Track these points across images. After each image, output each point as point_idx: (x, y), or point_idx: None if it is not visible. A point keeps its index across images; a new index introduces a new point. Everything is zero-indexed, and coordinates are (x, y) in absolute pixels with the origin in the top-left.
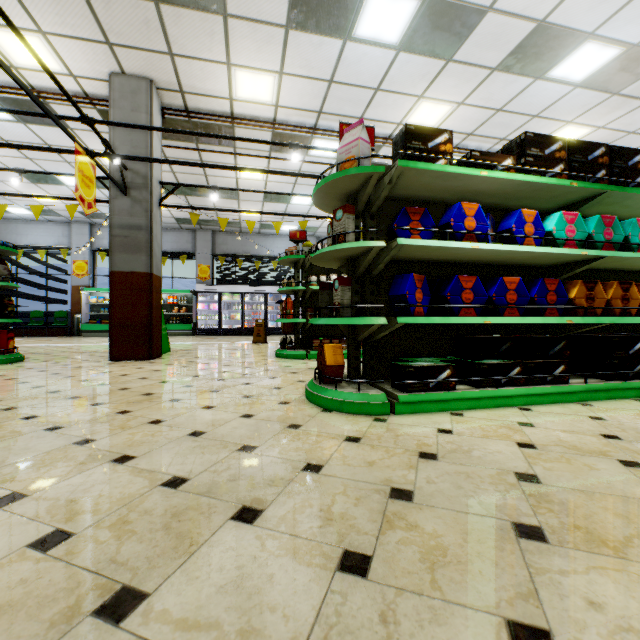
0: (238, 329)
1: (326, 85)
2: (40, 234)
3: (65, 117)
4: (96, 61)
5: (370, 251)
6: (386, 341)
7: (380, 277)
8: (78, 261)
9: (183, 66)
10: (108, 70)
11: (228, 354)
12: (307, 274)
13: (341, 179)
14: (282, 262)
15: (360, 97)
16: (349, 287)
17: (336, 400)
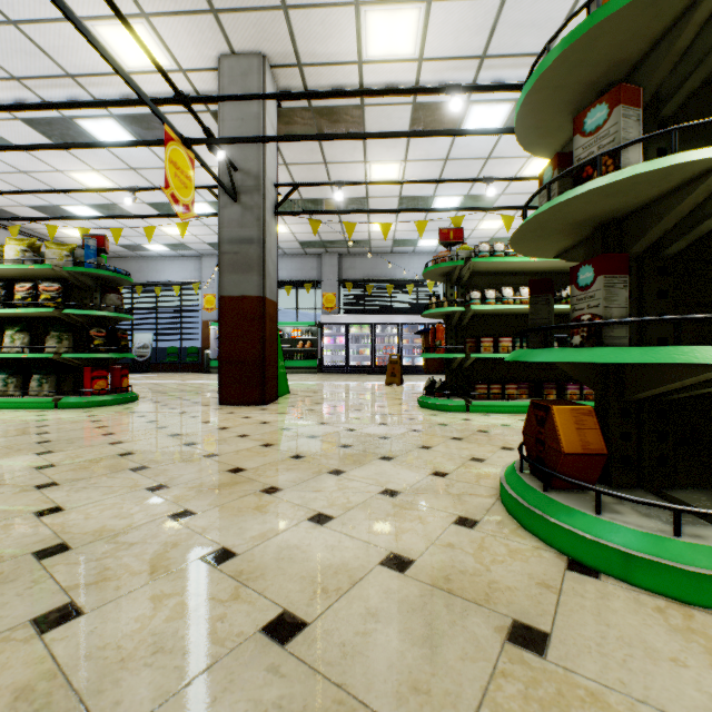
0: (367, 366)
1: (497, 4)
2: (175, 270)
3: (159, 99)
4: (203, 43)
5: (703, 178)
6: (694, 401)
7: (678, 259)
8: (207, 295)
9: (299, 23)
10: (216, 53)
11: (356, 400)
12: (464, 290)
13: (612, 22)
14: (428, 275)
15: (550, 14)
16: (623, 278)
17: (609, 548)
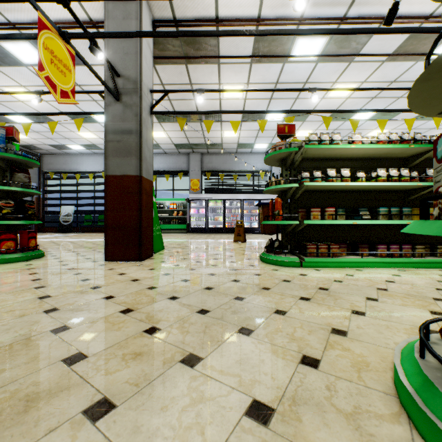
0: (220, 228)
1: None
2: (90, 163)
3: None
4: None
5: None
6: None
7: None
8: None
9: None
10: None
11: (213, 255)
12: (296, 171)
13: None
14: (268, 160)
15: None
16: None
17: None
